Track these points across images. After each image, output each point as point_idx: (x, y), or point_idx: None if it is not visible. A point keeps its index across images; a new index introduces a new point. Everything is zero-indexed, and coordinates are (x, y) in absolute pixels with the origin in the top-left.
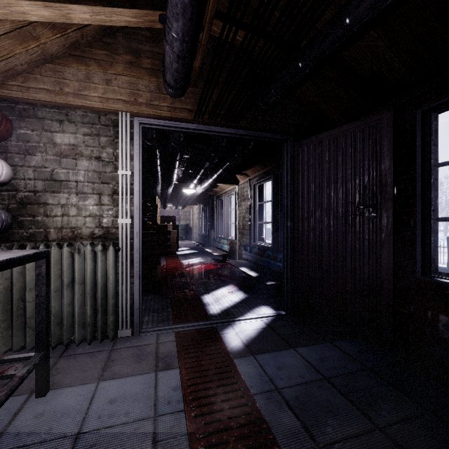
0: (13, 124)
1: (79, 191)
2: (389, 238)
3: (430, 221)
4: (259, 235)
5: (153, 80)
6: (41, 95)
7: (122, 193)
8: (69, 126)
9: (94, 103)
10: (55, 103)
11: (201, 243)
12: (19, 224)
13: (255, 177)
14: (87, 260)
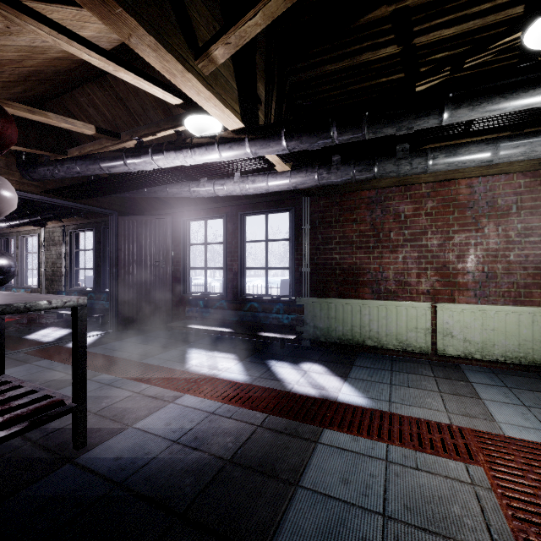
0: None
1: None
2: (170, 277)
3: (186, 269)
4: (76, 281)
5: (3, 158)
6: None
7: None
8: None
9: None
10: None
11: None
12: None
13: (72, 225)
14: None
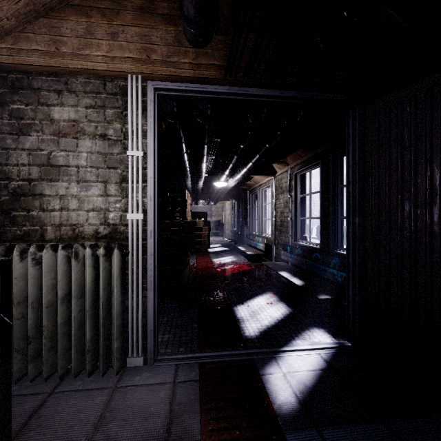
0: (5, 98)
1: (81, 178)
2: None
3: None
4: (301, 233)
5: (171, 29)
6: (33, 58)
7: (132, 180)
8: (69, 97)
9: (96, 64)
10: (51, 68)
11: (233, 240)
12: (11, 220)
13: (297, 165)
14: (86, 267)
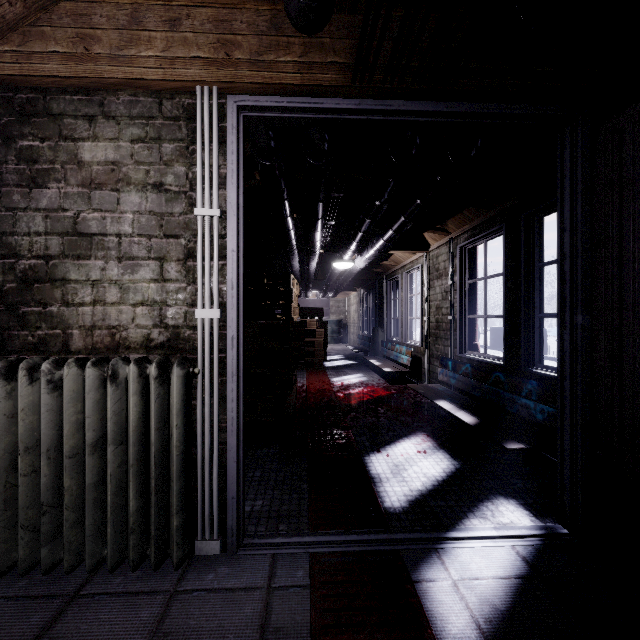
0: (11, 131)
1: (124, 253)
2: None
3: None
4: (470, 340)
5: (265, 8)
6: (51, 65)
7: (203, 255)
8: (106, 126)
9: (147, 71)
10: (78, 81)
11: (362, 350)
12: (20, 319)
13: (463, 234)
14: (129, 395)
